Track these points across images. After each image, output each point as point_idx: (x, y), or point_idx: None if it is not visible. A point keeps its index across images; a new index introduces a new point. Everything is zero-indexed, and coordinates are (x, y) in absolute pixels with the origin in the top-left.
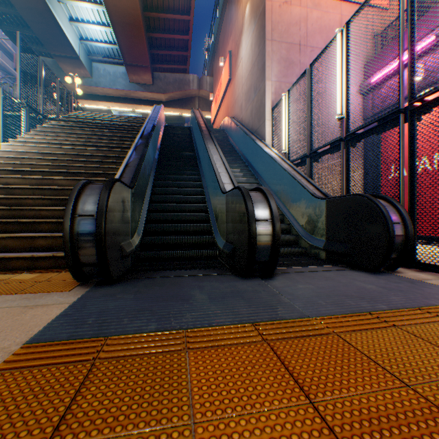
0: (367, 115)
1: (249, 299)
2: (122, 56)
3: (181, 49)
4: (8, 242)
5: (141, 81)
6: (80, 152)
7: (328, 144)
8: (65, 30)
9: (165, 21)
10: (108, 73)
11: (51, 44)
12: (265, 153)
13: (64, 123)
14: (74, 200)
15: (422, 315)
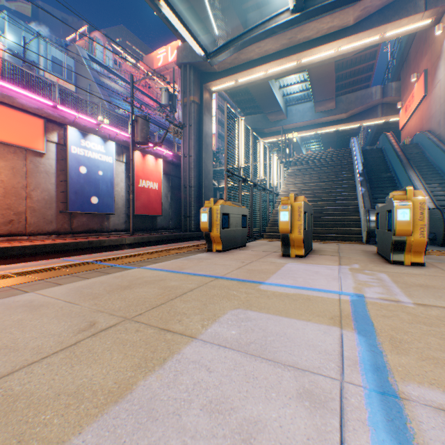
0: None
1: (443, 249)
2: (312, 98)
3: (364, 72)
4: (319, 231)
5: (324, 109)
6: (318, 186)
7: None
8: (277, 97)
9: (351, 60)
10: (298, 111)
11: (266, 108)
12: None
13: (297, 167)
14: (367, 216)
15: None
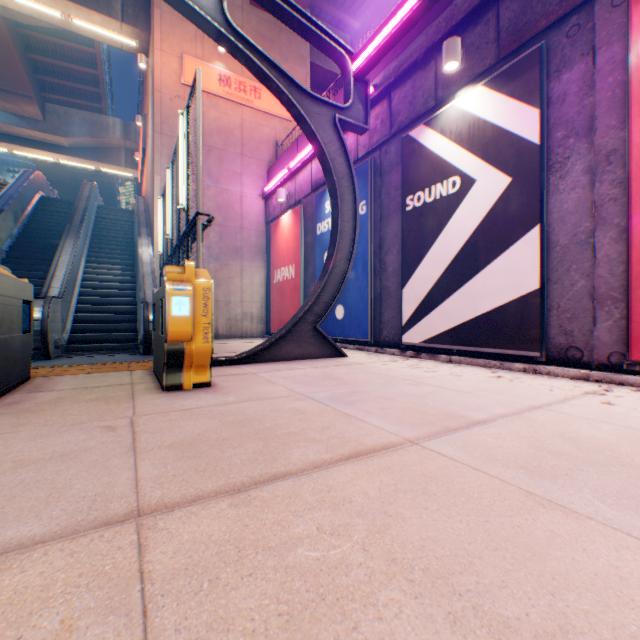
0: (268, 220)
1: None
2: None
3: (90, 83)
4: None
5: (23, 113)
6: None
7: (170, 256)
8: None
9: (57, 45)
10: None
11: None
12: (139, 254)
13: None
14: None
15: (87, 364)
